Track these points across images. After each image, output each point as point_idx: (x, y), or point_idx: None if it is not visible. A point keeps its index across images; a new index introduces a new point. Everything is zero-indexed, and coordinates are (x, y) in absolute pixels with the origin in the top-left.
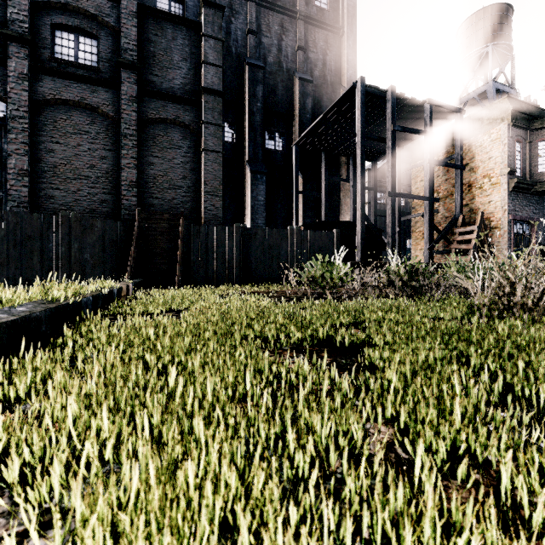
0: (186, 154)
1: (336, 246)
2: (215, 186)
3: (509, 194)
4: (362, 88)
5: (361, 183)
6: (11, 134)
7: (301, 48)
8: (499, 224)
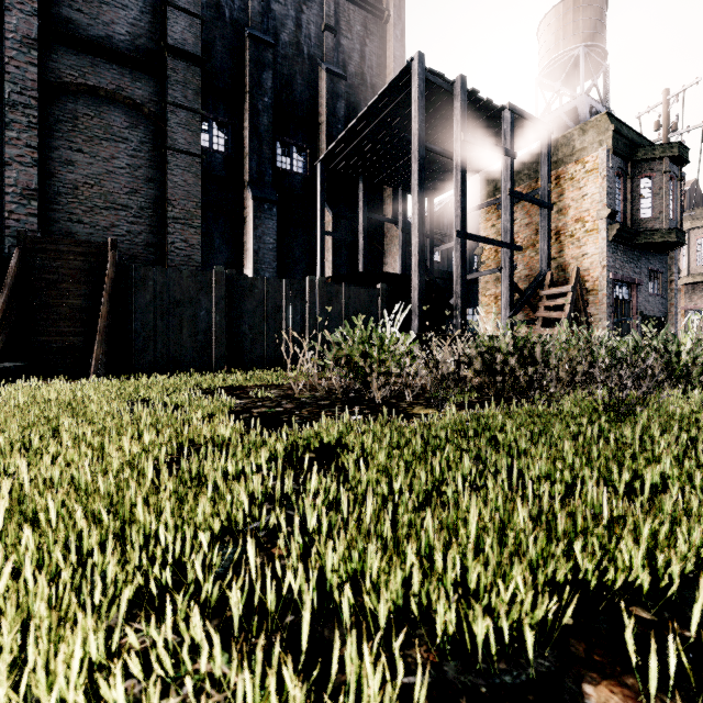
0: (136, 153)
1: (382, 310)
2: (188, 210)
3: (609, 245)
4: (420, 69)
5: (419, 214)
6: None
7: (329, 28)
8: (596, 285)
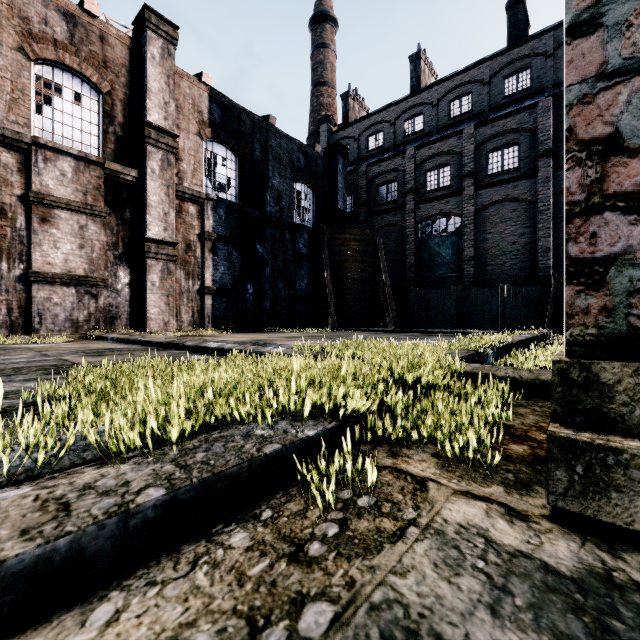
0: None
1: None
2: None
3: None
4: None
5: None
6: (464, 236)
7: None
8: None
